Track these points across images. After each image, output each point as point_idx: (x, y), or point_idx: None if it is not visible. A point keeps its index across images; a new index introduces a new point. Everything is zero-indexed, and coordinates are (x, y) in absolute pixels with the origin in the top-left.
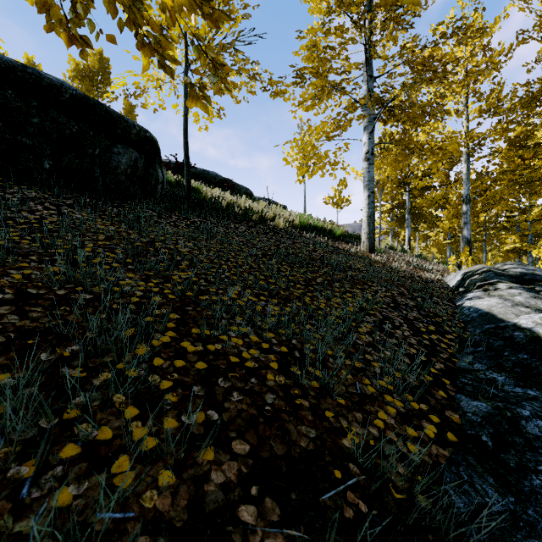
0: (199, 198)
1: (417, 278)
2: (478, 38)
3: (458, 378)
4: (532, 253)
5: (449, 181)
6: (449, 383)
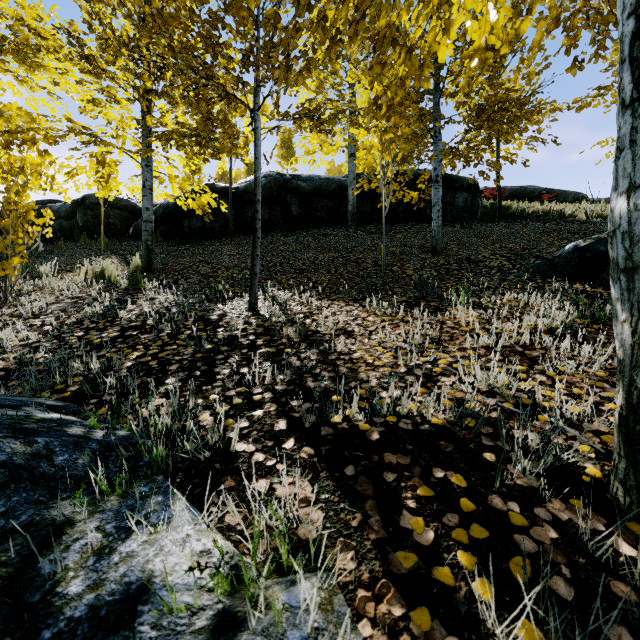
0: (508, 213)
1: None
2: None
3: None
4: None
5: None
6: None
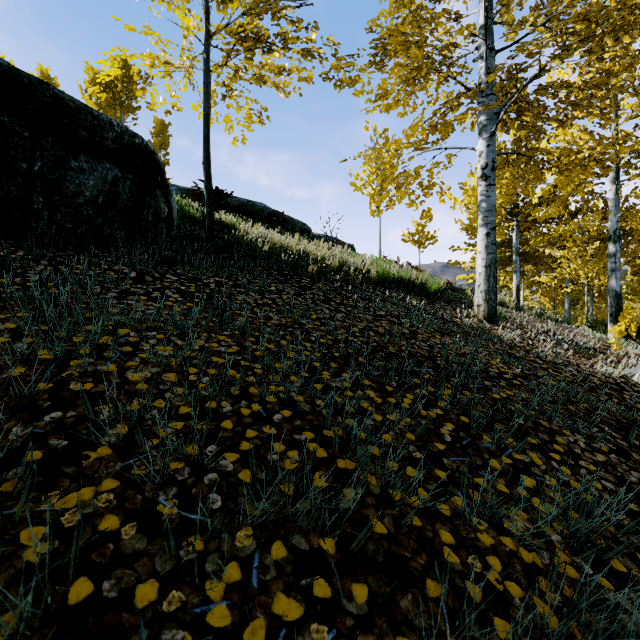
0: (229, 240)
1: (594, 380)
2: None
3: None
4: None
5: (568, 211)
6: None
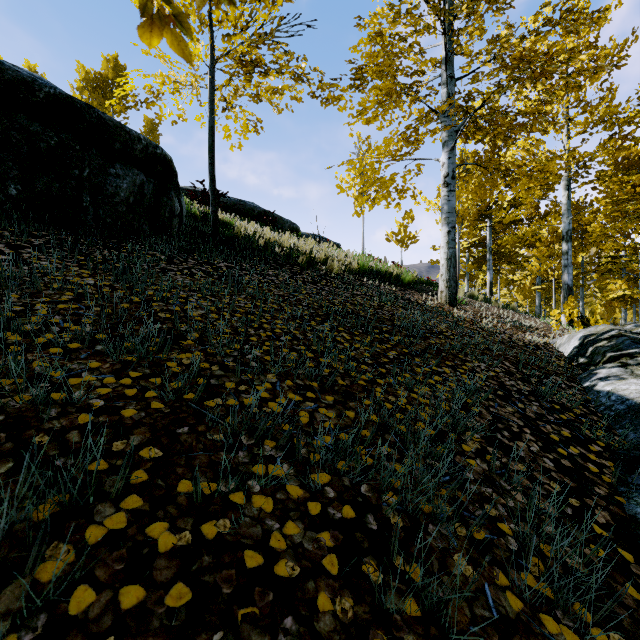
0: (229, 235)
1: (518, 342)
2: (584, 32)
3: None
4: None
5: (538, 213)
6: (632, 559)
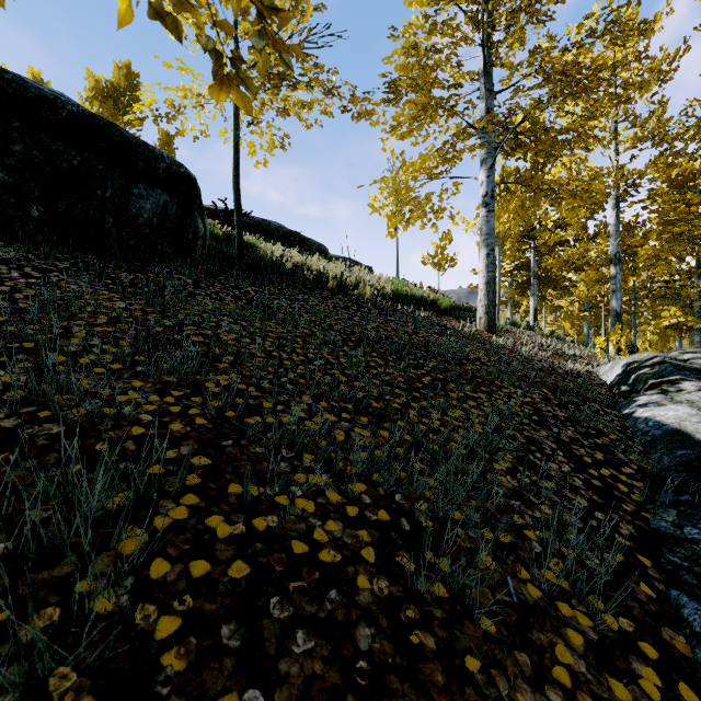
0: (255, 258)
1: (559, 370)
2: (633, 41)
3: (662, 553)
4: (699, 330)
5: (587, 234)
6: (650, 564)
